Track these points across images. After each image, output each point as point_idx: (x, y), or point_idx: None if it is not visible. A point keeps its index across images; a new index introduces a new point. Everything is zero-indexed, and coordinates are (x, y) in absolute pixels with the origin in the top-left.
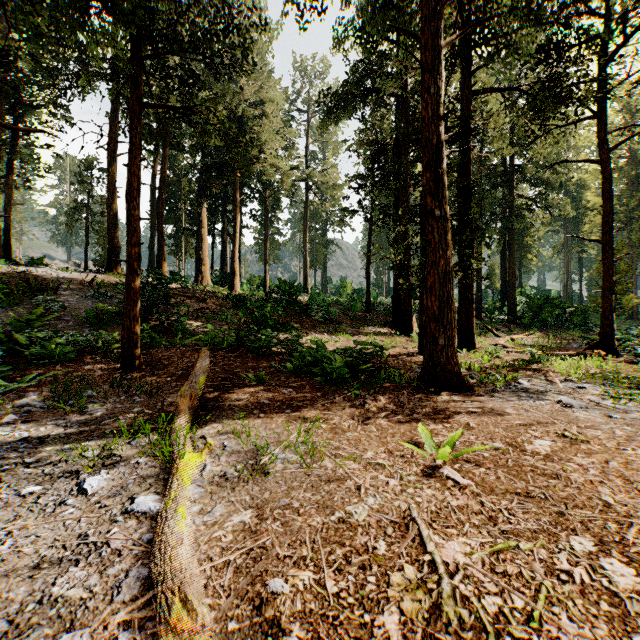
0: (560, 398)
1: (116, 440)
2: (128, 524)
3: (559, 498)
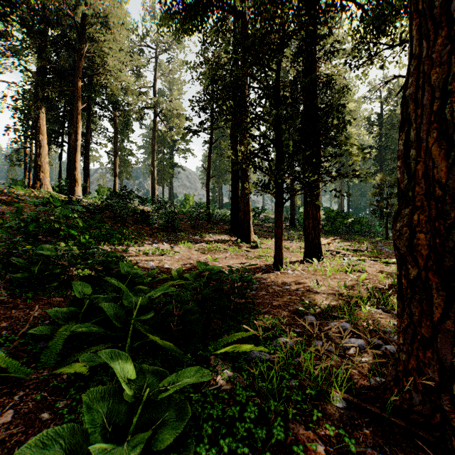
0: None
1: None
2: None
3: None
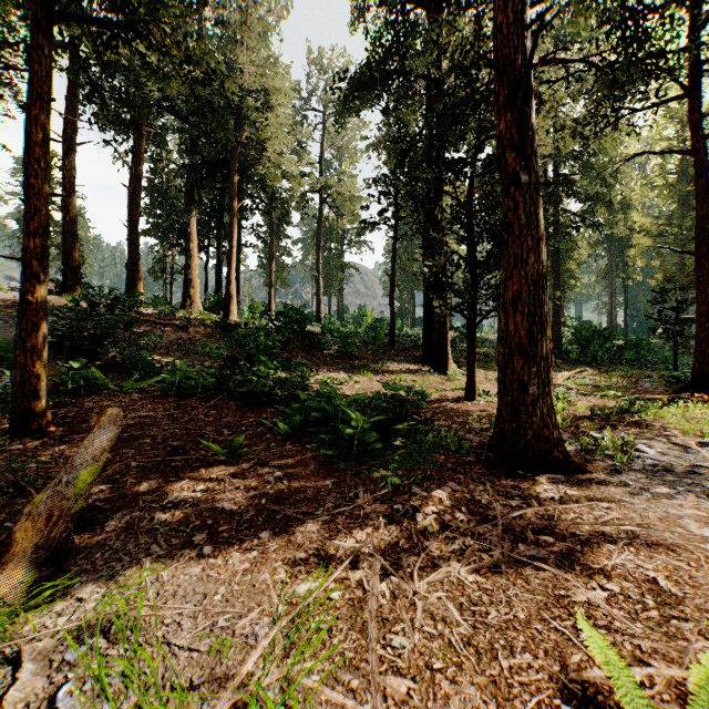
0: None
1: None
2: None
3: None
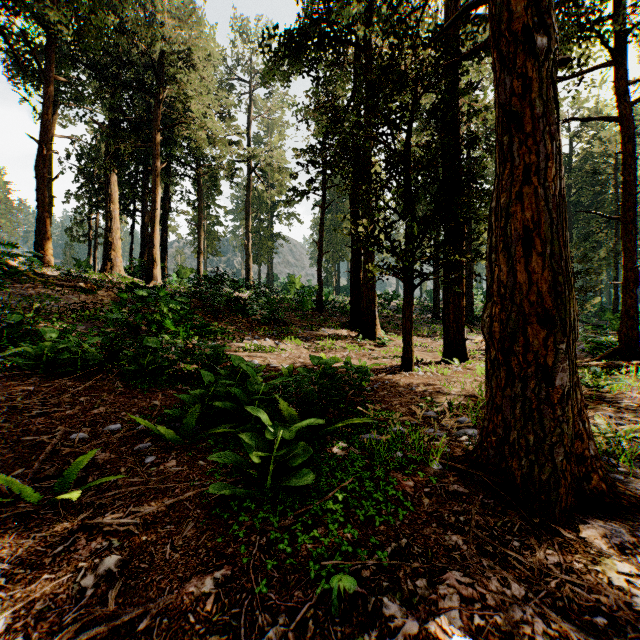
0: None
1: None
2: None
3: None
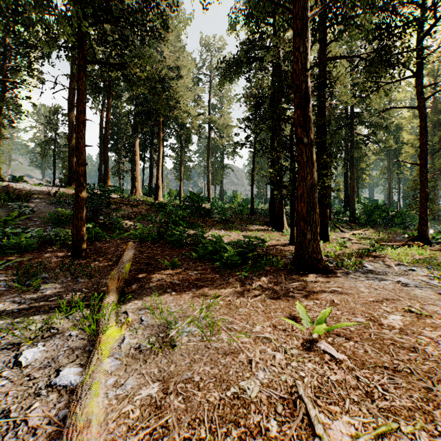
0: (399, 279)
1: (57, 314)
2: (49, 398)
3: (422, 372)
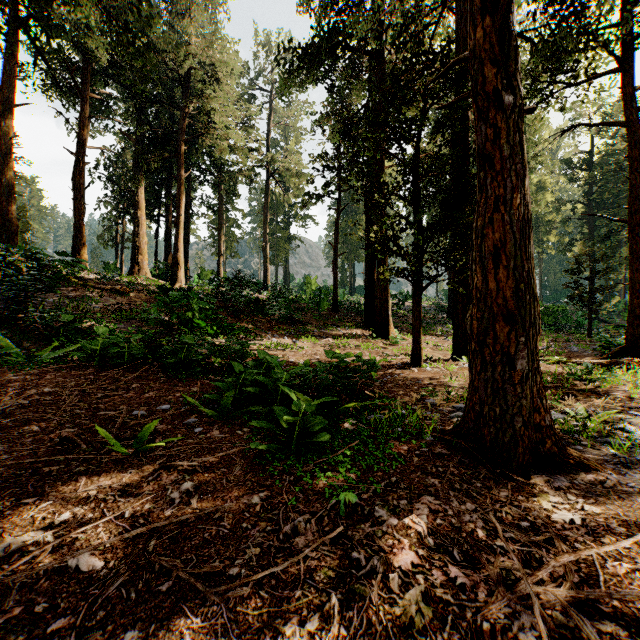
0: None
1: None
2: None
3: None
